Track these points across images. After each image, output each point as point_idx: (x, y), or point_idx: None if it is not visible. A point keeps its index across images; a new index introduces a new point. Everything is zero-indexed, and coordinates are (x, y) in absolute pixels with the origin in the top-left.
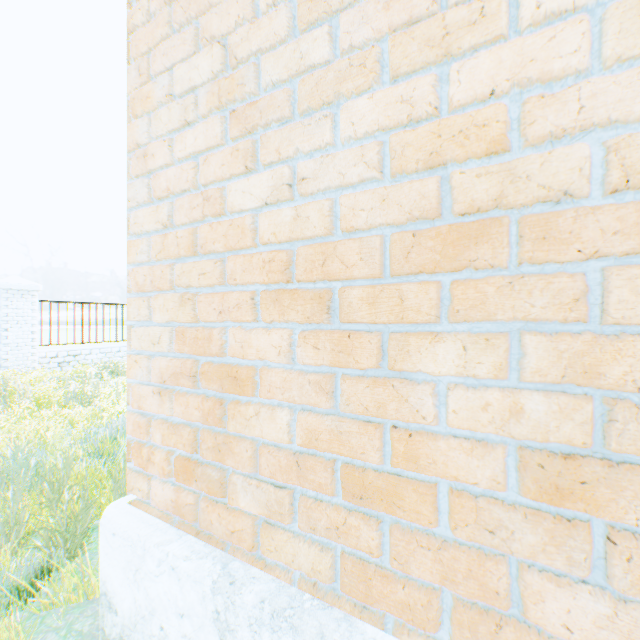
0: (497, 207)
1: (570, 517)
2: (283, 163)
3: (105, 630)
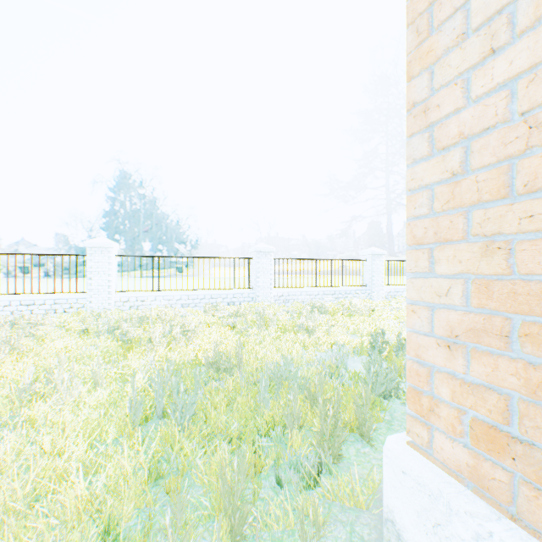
0: None
1: None
2: None
3: None
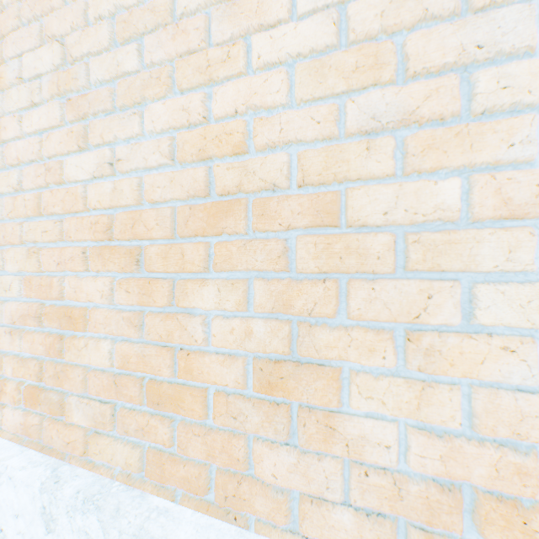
0: (241, 191)
1: (280, 402)
2: (109, 145)
3: None
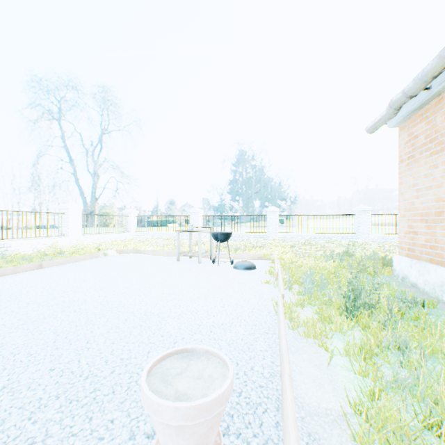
0: (443, 209)
1: None
2: (422, 198)
3: (393, 274)
